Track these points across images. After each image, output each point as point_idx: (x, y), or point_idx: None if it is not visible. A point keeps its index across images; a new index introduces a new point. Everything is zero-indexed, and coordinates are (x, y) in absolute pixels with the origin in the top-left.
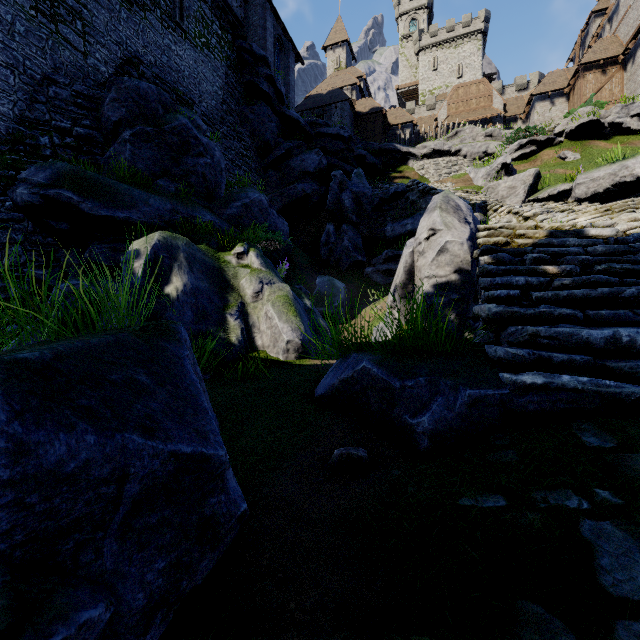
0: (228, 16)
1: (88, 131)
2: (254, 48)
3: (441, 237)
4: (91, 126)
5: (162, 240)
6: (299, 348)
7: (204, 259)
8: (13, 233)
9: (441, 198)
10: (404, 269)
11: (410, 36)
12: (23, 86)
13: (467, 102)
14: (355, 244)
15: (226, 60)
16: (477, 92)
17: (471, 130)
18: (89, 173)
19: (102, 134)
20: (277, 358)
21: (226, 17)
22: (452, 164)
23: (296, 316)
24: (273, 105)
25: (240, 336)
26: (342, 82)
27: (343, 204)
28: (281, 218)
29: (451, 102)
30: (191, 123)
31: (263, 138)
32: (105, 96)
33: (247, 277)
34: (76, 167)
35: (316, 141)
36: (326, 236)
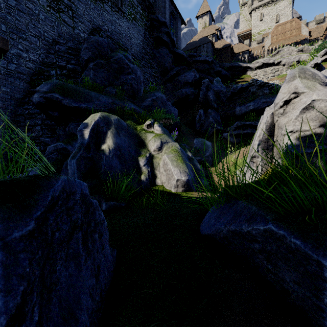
0: (145, 2)
1: (74, 66)
2: (159, 18)
3: (305, 97)
4: (75, 63)
5: (102, 117)
6: (185, 184)
7: (127, 128)
8: (36, 120)
9: (298, 70)
10: (266, 127)
11: (246, 3)
12: (43, 46)
13: (284, 34)
14: (216, 120)
15: (144, 26)
16: (290, 27)
17: (288, 49)
18: (69, 84)
19: (80, 67)
20: (170, 190)
21: (144, 3)
22: (275, 70)
23: (183, 163)
24: (169, 48)
25: (147, 175)
26: (207, 33)
27: (208, 98)
28: (173, 107)
29: (273, 35)
30: (124, 57)
31: (164, 66)
32: (82, 47)
33: (152, 139)
34: (62, 82)
35: (193, 65)
36: (199, 116)
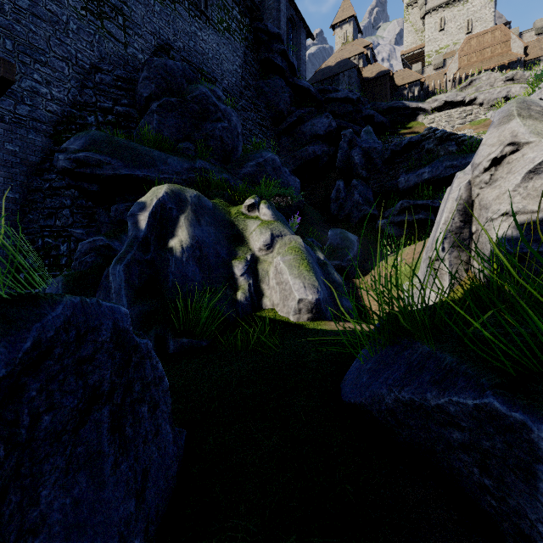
0: (246, 2)
1: (126, 109)
2: (269, 27)
3: (533, 152)
4: (128, 104)
5: (170, 192)
6: (313, 308)
7: (213, 212)
8: (63, 199)
9: (516, 105)
10: (457, 207)
11: (415, 2)
12: (75, 75)
13: (481, 52)
14: (366, 198)
15: (244, 41)
16: (492, 40)
17: (488, 77)
18: (116, 138)
19: (137, 110)
20: (287, 319)
21: (244, 3)
22: (466, 114)
23: (309, 270)
24: (286, 77)
25: (247, 292)
26: (349, 53)
27: (352, 161)
28: (293, 176)
29: (462, 54)
30: (210, 92)
31: (277, 108)
32: (139, 77)
33: (257, 229)
34: (106, 134)
35: (325, 106)
36: (336, 192)
